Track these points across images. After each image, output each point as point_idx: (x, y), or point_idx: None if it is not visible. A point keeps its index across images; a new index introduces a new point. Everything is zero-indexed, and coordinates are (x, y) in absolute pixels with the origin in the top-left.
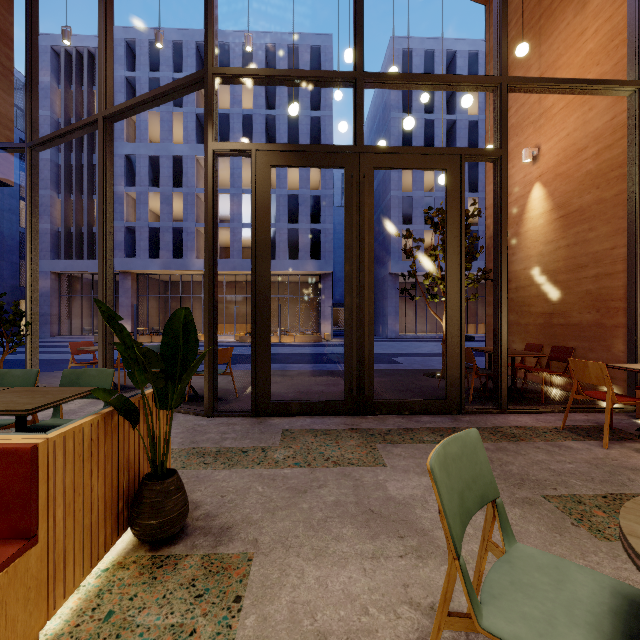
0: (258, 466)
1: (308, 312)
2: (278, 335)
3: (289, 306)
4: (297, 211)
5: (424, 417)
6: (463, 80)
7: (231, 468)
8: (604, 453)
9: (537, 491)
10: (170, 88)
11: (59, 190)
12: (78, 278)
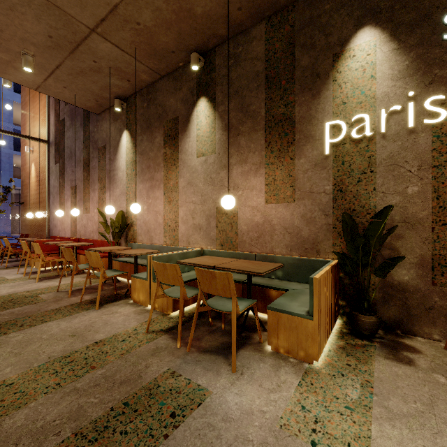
0: None
1: None
2: None
3: None
4: None
5: None
6: None
7: None
8: None
9: None
10: None
11: None
12: None
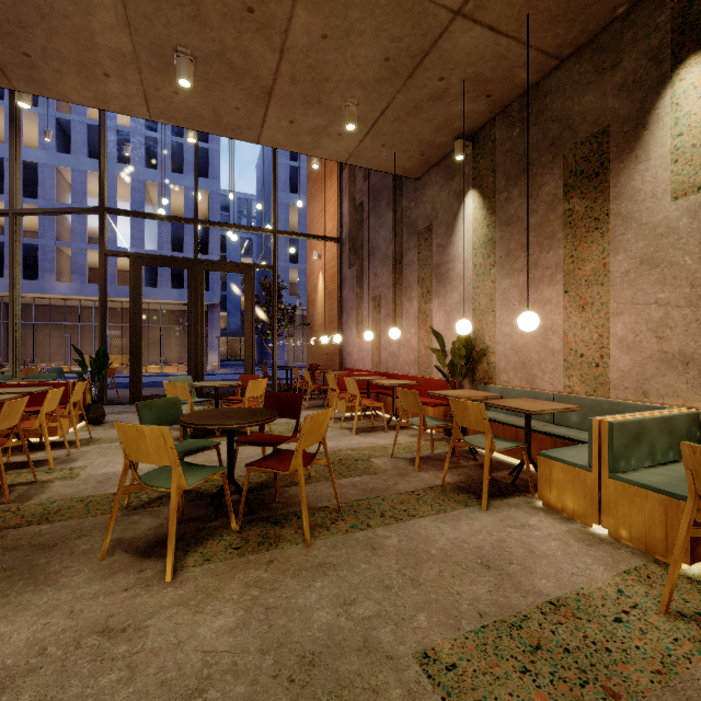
0: (134, 413)
1: None
2: (160, 366)
3: (175, 336)
4: (183, 238)
5: None
6: (254, 229)
7: (120, 414)
8: None
9: None
10: (74, 211)
11: None
12: None
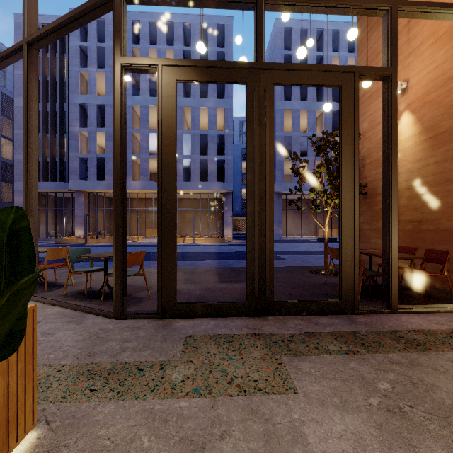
0: (151, 395)
1: (215, 221)
2: (192, 237)
3: (201, 216)
4: (207, 146)
5: (321, 318)
6: (357, 2)
7: (119, 399)
8: None
9: None
10: (82, 9)
11: None
12: (45, 195)
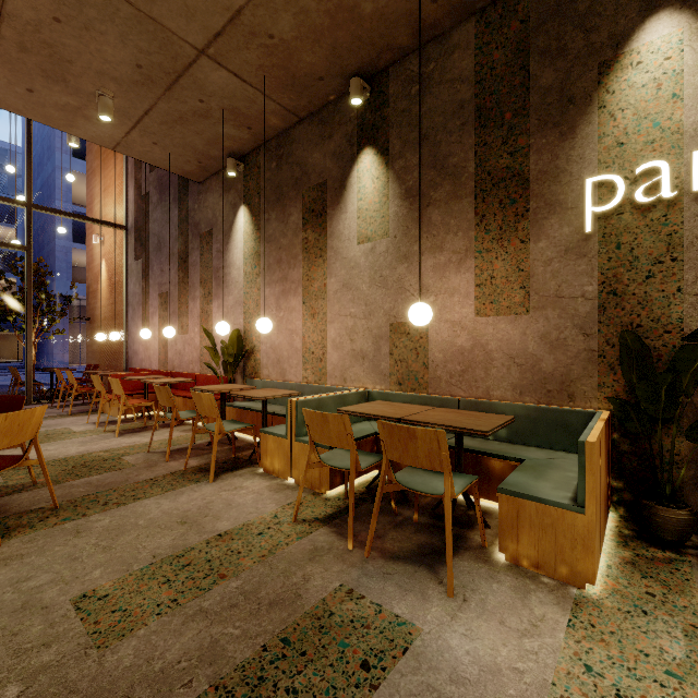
0: None
1: None
2: None
3: None
4: None
5: None
6: None
7: None
8: (52, 411)
9: None
10: None
11: None
12: None
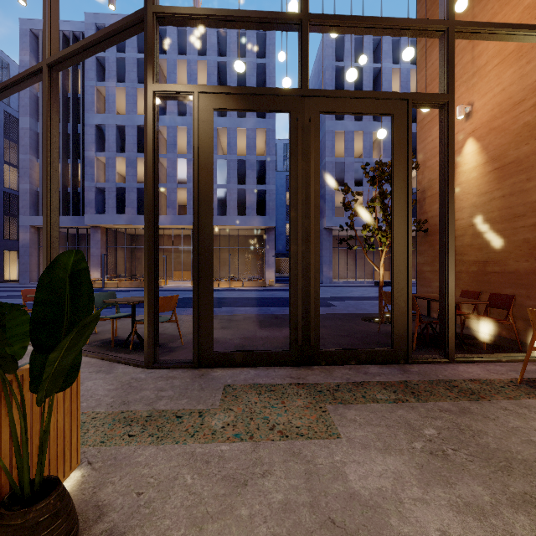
0: (191, 439)
1: (255, 261)
2: (228, 281)
3: (238, 256)
4: (245, 174)
5: (371, 368)
6: (410, 23)
7: (159, 443)
8: None
9: (533, 480)
10: (111, 30)
11: (38, 155)
12: None
